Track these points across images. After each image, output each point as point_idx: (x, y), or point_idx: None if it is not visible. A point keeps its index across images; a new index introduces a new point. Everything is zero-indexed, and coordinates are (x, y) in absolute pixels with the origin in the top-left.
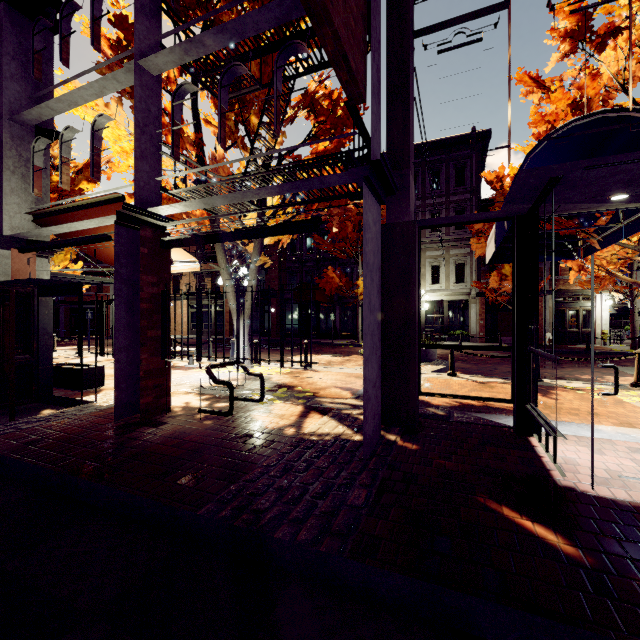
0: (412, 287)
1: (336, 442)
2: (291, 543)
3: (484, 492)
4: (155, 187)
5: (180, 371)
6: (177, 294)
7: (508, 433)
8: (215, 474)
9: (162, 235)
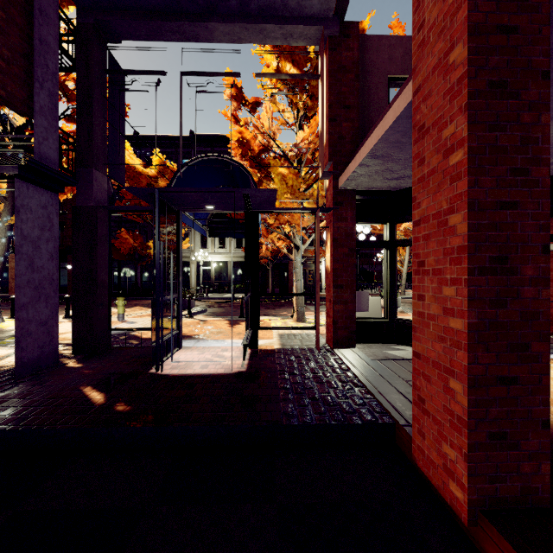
0: (95, 253)
1: (11, 370)
2: None
3: (90, 383)
4: None
5: None
6: None
7: None
8: None
9: None
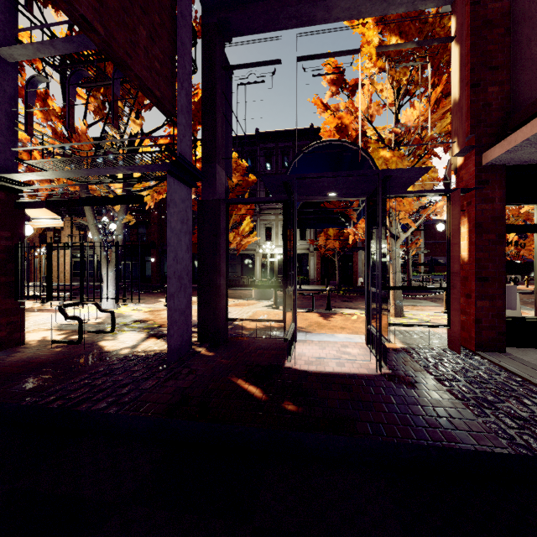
0: (218, 245)
1: (156, 355)
2: (86, 411)
3: (236, 374)
4: (11, 156)
5: (48, 313)
6: (30, 247)
7: (280, 342)
8: (47, 381)
9: (16, 197)
